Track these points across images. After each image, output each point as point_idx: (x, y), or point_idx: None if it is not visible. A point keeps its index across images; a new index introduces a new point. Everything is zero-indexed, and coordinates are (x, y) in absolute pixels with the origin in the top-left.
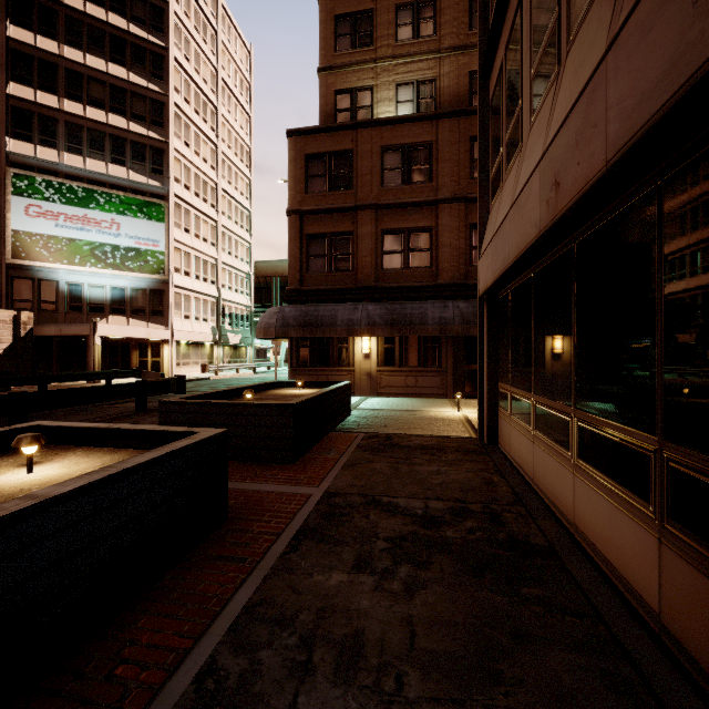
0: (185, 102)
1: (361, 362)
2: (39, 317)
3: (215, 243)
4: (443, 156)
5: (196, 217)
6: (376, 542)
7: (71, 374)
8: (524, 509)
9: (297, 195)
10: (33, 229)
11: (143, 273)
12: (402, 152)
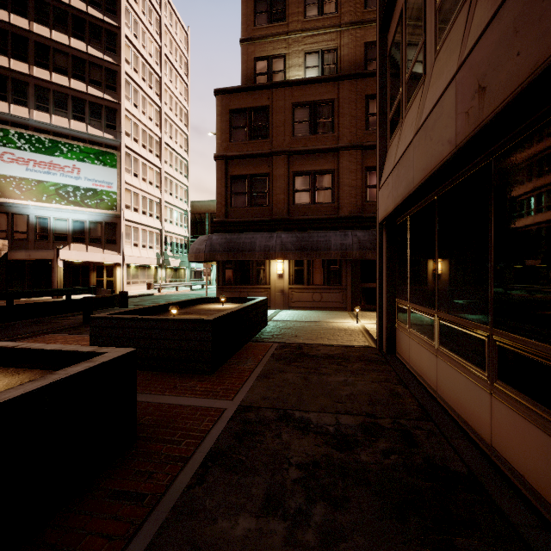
0: (134, 71)
1: (276, 281)
2: (12, 244)
3: (159, 185)
4: (343, 111)
5: (143, 165)
6: (288, 469)
7: (35, 291)
8: (433, 424)
9: (223, 143)
10: (7, 172)
11: (99, 209)
12: (310, 108)
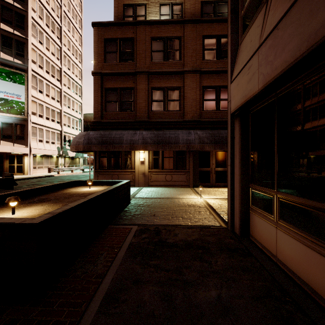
0: (39, 18)
1: (139, 166)
2: None
3: (59, 100)
4: (187, 46)
5: (47, 85)
6: None
7: None
8: None
9: (99, 63)
10: None
11: (10, 113)
12: (163, 41)
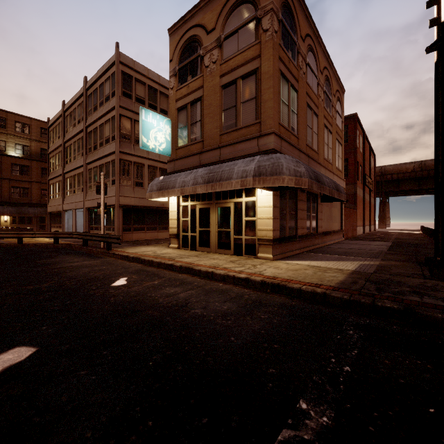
0: None
1: (4, 223)
2: None
3: None
4: (33, 170)
5: None
6: None
7: None
8: None
9: None
10: None
11: None
12: (19, 166)
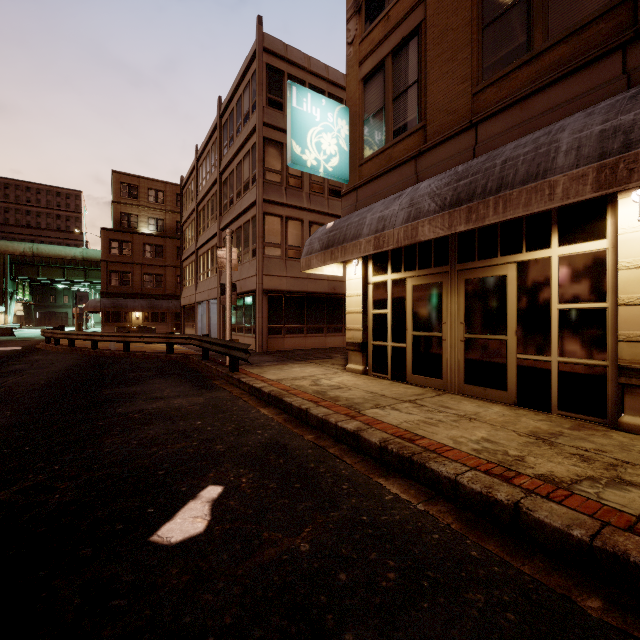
0: None
1: (135, 321)
2: None
3: None
4: (168, 251)
5: None
6: None
7: None
8: None
9: (105, 254)
10: None
11: None
12: (152, 246)
